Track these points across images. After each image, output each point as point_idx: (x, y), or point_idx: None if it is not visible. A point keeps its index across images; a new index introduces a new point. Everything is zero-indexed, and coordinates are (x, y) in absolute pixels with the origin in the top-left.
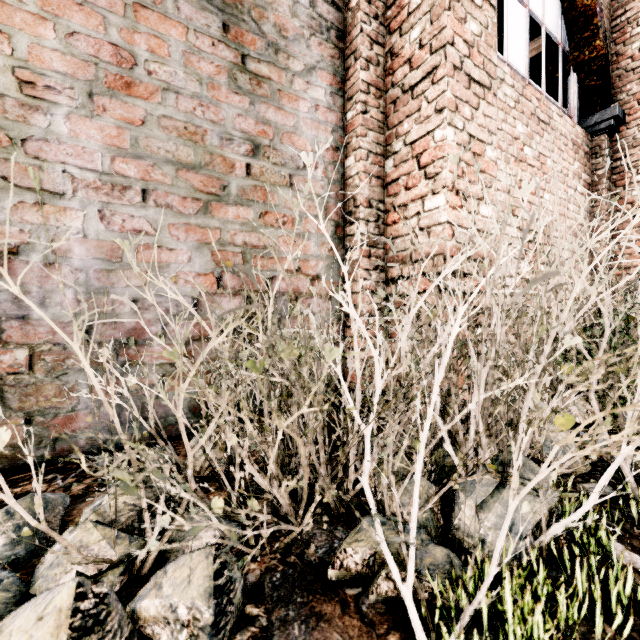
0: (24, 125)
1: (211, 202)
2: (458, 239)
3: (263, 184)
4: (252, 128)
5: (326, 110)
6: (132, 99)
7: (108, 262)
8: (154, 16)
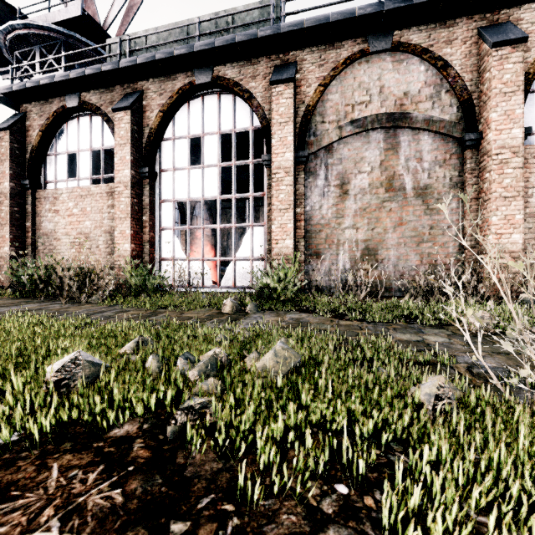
0: (384, 237)
1: (419, 243)
2: (498, 248)
3: (433, 236)
4: (430, 223)
5: (456, 209)
6: (402, 226)
7: (397, 259)
8: (406, 207)
